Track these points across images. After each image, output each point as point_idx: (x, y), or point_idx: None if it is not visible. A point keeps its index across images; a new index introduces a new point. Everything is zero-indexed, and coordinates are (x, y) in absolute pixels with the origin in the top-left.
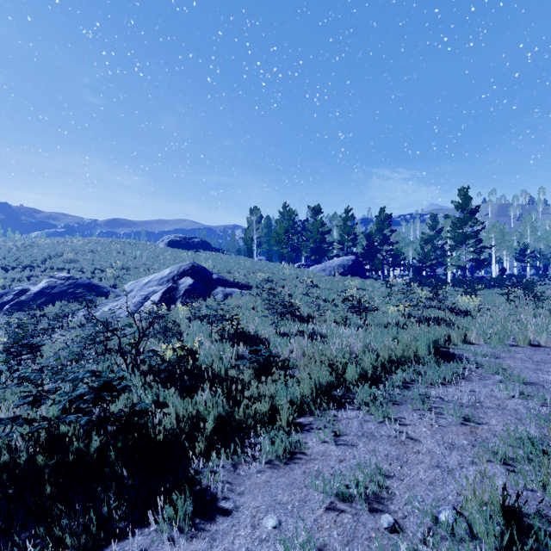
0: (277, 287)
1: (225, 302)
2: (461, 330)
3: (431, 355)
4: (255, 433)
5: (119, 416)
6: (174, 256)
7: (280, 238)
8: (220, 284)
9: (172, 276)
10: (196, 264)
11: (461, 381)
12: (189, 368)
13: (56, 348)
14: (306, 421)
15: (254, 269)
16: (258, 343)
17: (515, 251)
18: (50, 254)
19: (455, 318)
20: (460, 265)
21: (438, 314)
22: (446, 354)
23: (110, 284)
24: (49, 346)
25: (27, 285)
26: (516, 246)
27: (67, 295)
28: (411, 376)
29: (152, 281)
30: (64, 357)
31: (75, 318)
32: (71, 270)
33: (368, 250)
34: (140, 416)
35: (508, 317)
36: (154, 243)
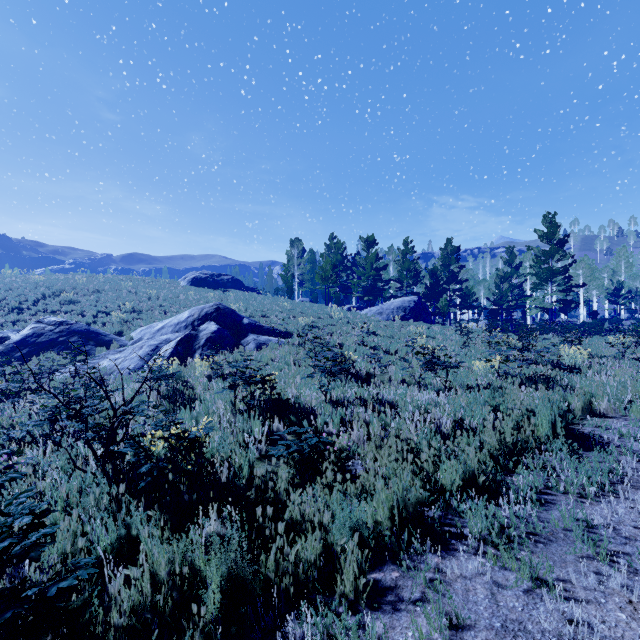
0: (324, 334)
1: (258, 355)
2: (583, 395)
3: (559, 439)
4: (296, 606)
5: (37, 586)
6: (197, 296)
7: (326, 275)
8: (253, 331)
9: (191, 321)
10: (222, 306)
11: (628, 490)
12: (191, 469)
13: (14, 422)
14: (386, 578)
15: (295, 312)
16: (301, 417)
17: (607, 291)
18: (45, 294)
19: (573, 378)
20: (544, 307)
21: (537, 371)
22: (577, 435)
23: (115, 331)
24: (4, 420)
25: (8, 332)
26: (608, 285)
27: (57, 345)
28: (543, 479)
29: (166, 328)
30: (16, 440)
31: (59, 375)
32: (68, 314)
33: (433, 290)
34: (73, 592)
35: (637, 376)
36: (175, 281)
